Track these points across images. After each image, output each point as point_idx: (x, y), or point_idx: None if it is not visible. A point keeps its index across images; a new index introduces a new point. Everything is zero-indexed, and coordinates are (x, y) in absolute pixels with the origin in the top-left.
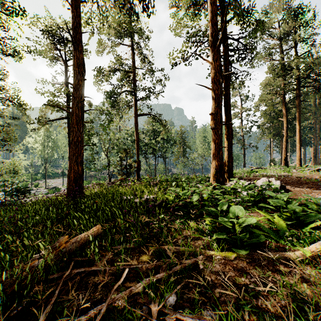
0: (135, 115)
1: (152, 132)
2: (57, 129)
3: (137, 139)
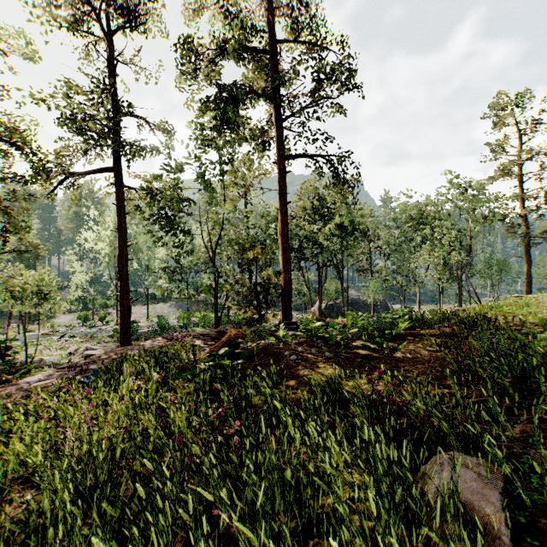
0: (279, 158)
1: (313, 212)
2: (136, 216)
3: (283, 219)
